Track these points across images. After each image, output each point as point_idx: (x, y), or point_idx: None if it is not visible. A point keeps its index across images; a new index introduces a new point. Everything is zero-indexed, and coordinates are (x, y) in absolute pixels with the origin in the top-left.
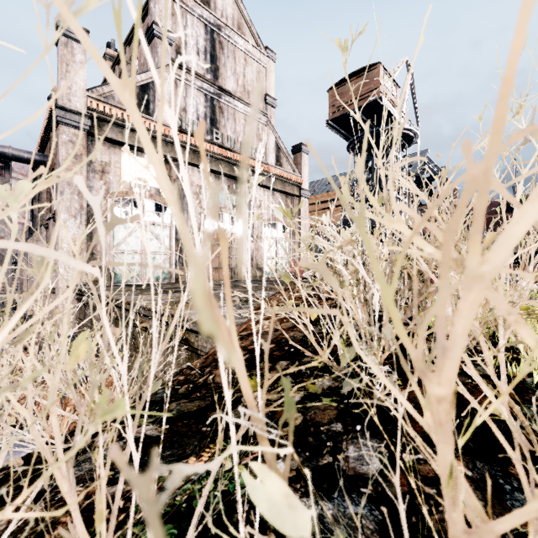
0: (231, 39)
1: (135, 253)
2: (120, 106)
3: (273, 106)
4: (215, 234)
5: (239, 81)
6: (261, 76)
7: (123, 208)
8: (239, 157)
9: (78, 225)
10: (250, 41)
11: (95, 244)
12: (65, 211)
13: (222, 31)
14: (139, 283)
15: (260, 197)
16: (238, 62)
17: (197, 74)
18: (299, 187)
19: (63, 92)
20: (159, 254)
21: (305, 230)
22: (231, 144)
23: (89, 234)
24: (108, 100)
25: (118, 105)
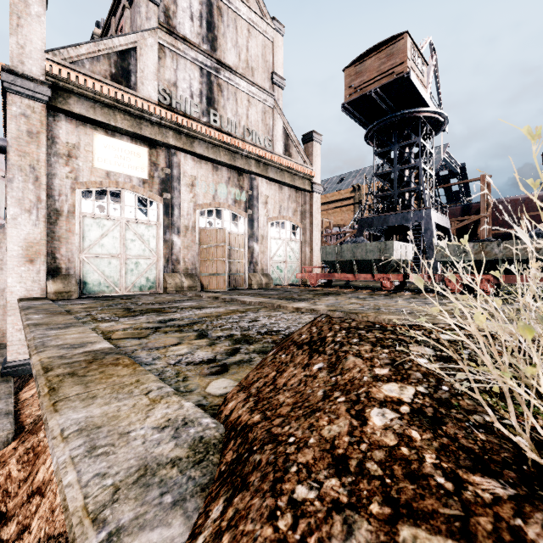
0: (232, 5)
1: (112, 257)
2: (91, 74)
3: (281, 86)
4: (212, 234)
5: (242, 56)
6: (267, 51)
7: (96, 202)
8: (241, 144)
9: (34, 222)
10: (255, 9)
11: (58, 246)
12: (15, 204)
13: None
14: (117, 294)
15: (266, 192)
16: (240, 33)
17: (191, 42)
18: (311, 180)
19: (13, 52)
20: (143, 258)
21: (317, 230)
22: (232, 128)
23: (50, 233)
24: (74, 66)
25: (89, 73)
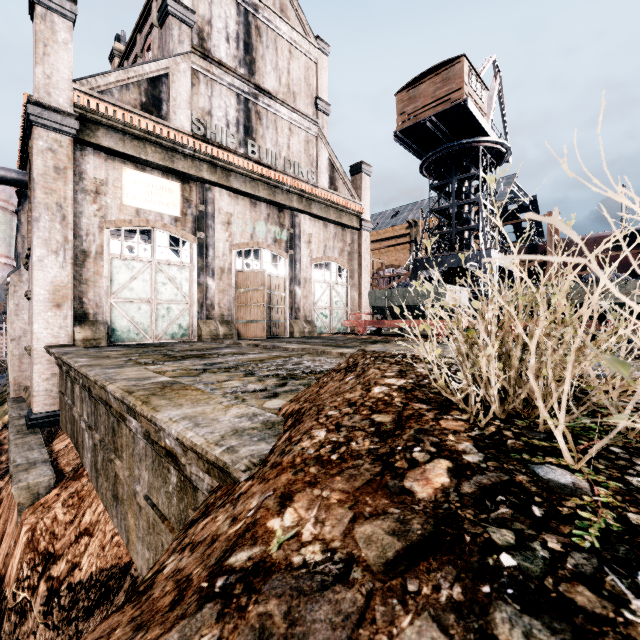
0: (272, 24)
1: (143, 302)
2: (121, 104)
3: (326, 113)
4: (250, 276)
5: (283, 80)
6: (311, 73)
7: (125, 242)
8: (281, 177)
9: (61, 264)
10: (297, 28)
11: (86, 289)
12: (41, 245)
13: (259, 13)
14: (147, 342)
15: (309, 230)
16: (280, 54)
17: (227, 67)
18: (359, 217)
19: (39, 83)
20: (175, 303)
21: (367, 273)
22: (272, 160)
23: (77, 276)
24: (103, 96)
25: (118, 103)
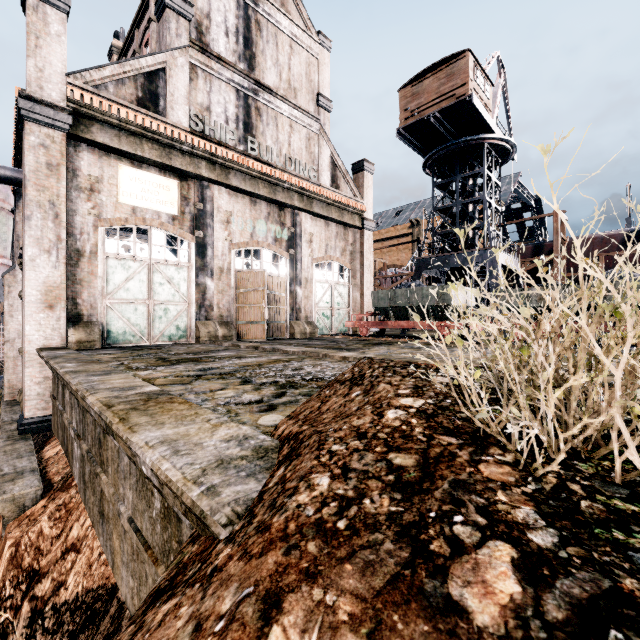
0: (272, 19)
1: (139, 303)
2: (116, 99)
3: (328, 109)
4: (250, 276)
5: (283, 75)
6: (312, 69)
7: (121, 241)
8: (282, 175)
9: (54, 264)
10: (298, 22)
11: (80, 290)
12: (33, 244)
13: (259, 6)
14: (144, 344)
15: (310, 229)
16: (281, 49)
17: (226, 61)
18: (361, 216)
19: (31, 76)
20: (172, 304)
21: (369, 272)
22: (272, 157)
23: (71, 276)
24: (98, 90)
25: (114, 98)
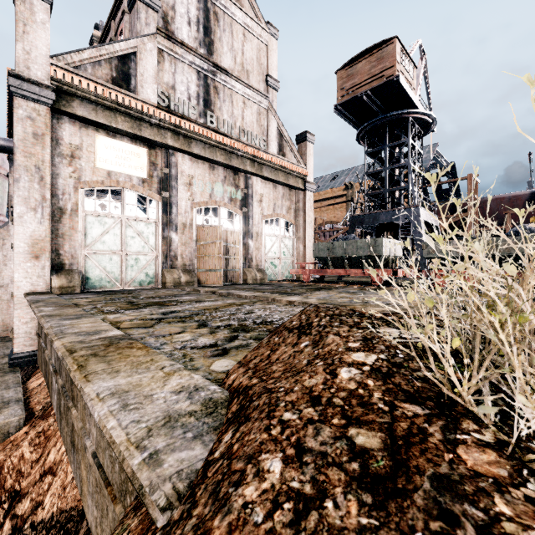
0: (228, 11)
1: (113, 253)
2: (94, 78)
3: (275, 88)
4: (209, 231)
5: (237, 59)
6: (262, 54)
7: (98, 201)
8: (236, 144)
9: (39, 220)
10: (250, 14)
11: (62, 242)
12: (21, 202)
13: (217, 0)
14: (117, 289)
15: (260, 191)
16: (235, 37)
17: (188, 47)
18: (304, 179)
19: (19, 58)
20: (142, 254)
21: (310, 227)
22: (228, 129)
23: (54, 230)
24: (77, 70)
25: (91, 77)
